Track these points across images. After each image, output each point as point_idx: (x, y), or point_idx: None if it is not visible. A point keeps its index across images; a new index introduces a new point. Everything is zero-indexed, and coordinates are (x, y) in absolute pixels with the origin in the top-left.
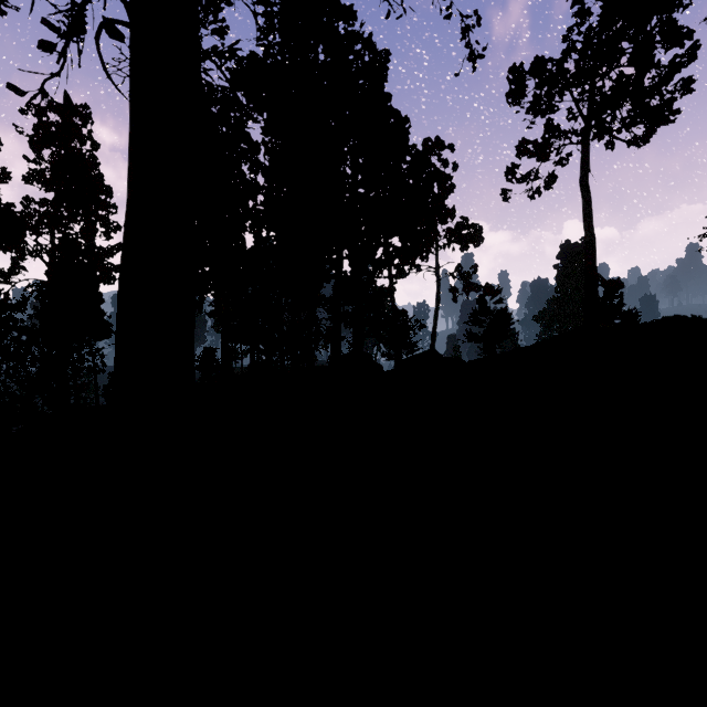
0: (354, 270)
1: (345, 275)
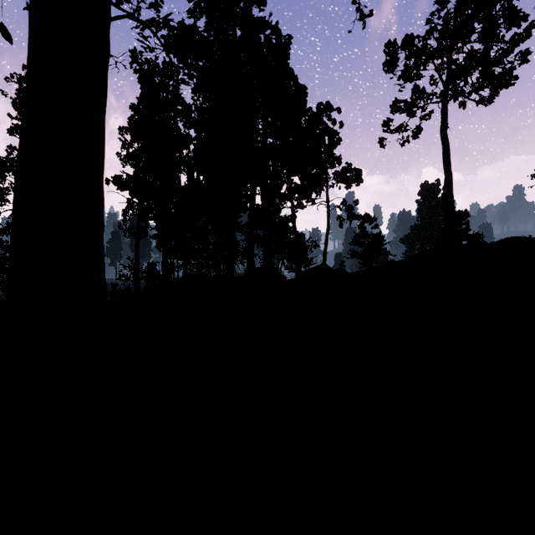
0: (264, 202)
1: (257, 207)
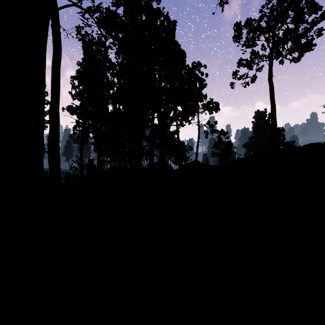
0: (159, 122)
1: (155, 125)
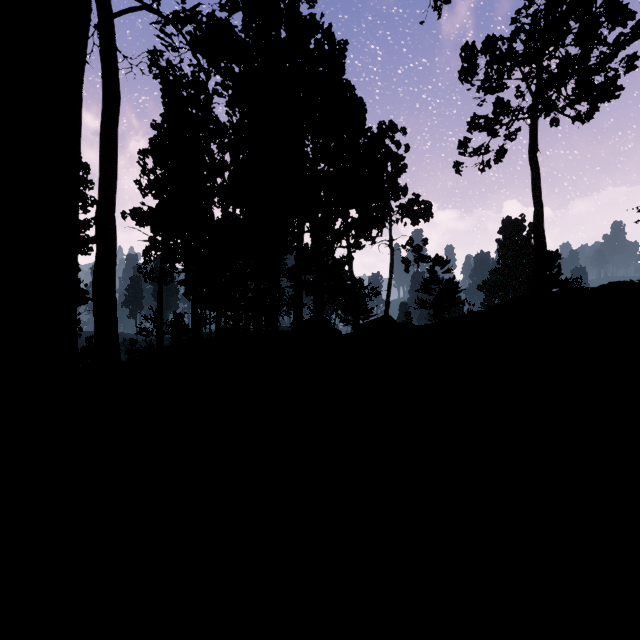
0: (314, 241)
1: (306, 246)
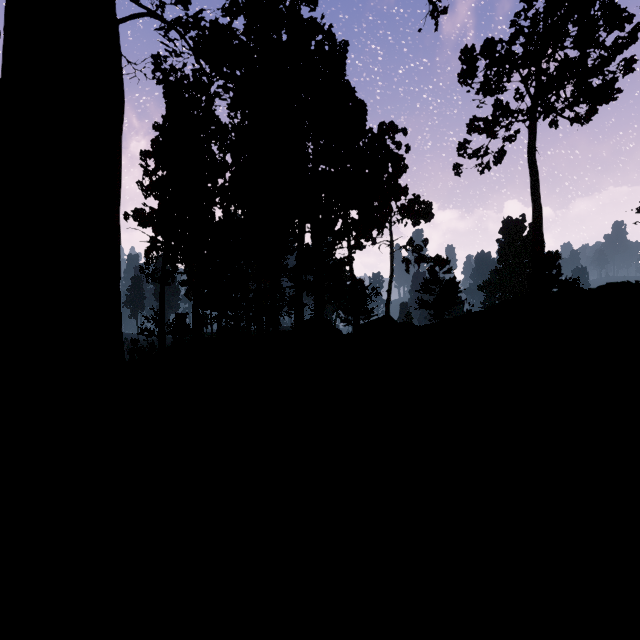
0: (315, 242)
1: (307, 247)
